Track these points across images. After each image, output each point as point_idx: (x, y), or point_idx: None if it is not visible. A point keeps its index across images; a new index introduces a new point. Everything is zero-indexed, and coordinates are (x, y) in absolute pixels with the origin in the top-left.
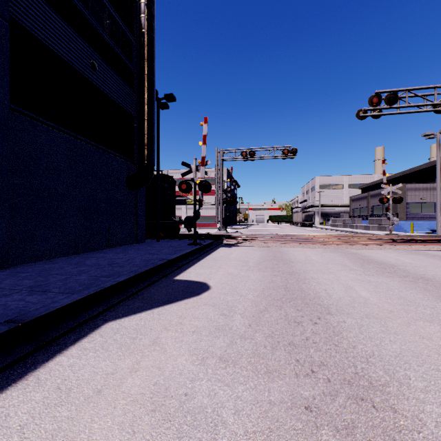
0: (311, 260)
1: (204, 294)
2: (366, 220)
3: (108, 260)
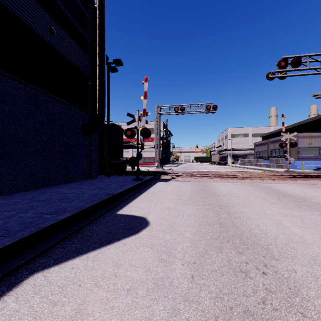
0: (234, 194)
1: (143, 232)
2: (267, 160)
3: (61, 194)
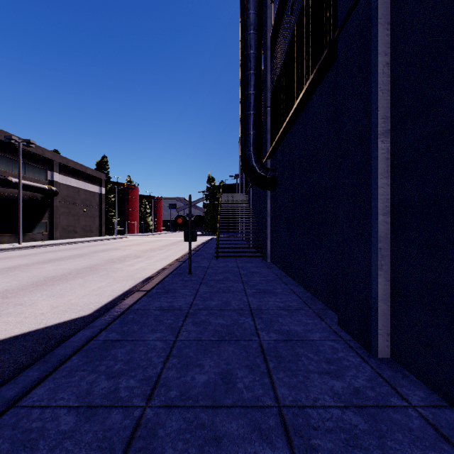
0: None
1: None
2: None
3: None
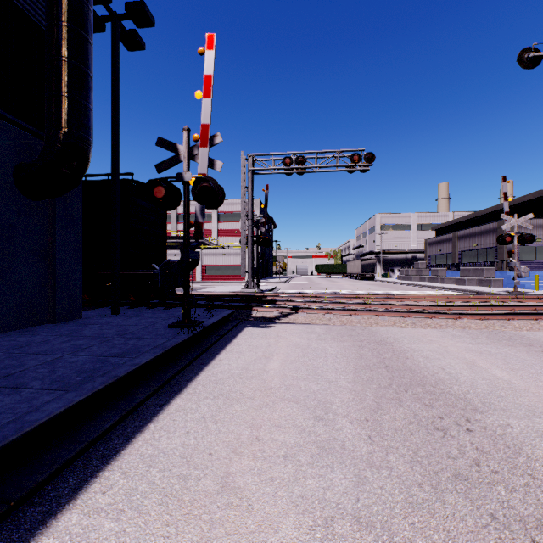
0: (514, 391)
1: None
2: (455, 271)
3: None
